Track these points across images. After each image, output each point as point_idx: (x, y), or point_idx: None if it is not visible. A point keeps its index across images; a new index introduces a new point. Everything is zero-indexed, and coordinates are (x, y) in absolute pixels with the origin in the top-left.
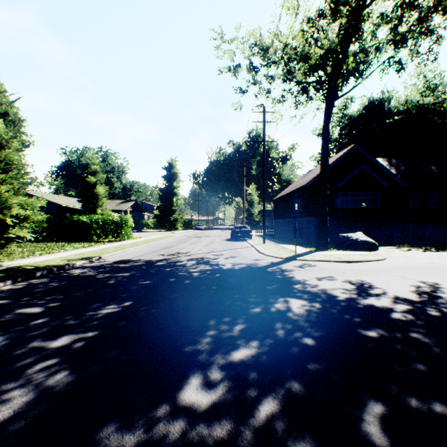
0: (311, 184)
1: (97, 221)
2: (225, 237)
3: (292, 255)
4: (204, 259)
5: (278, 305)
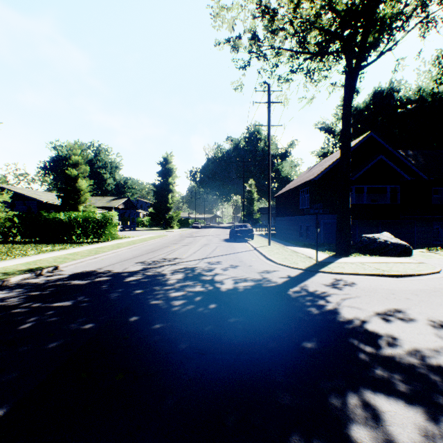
0: (320, 177)
1: (76, 218)
2: (223, 236)
3: (313, 265)
4: (196, 271)
5: (362, 436)
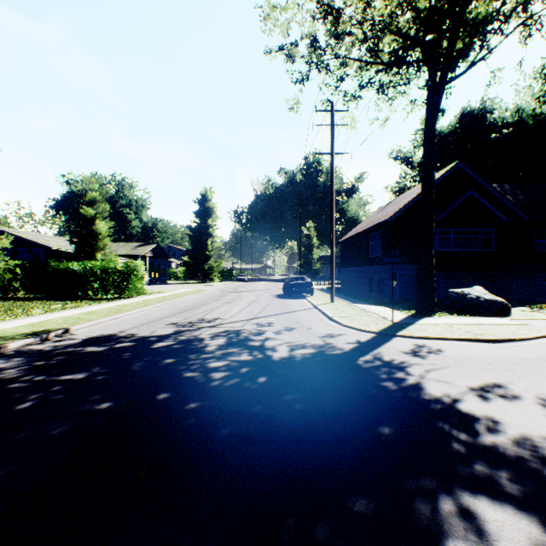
0: (396, 218)
1: (93, 269)
2: (276, 291)
3: (388, 327)
4: (241, 334)
5: None
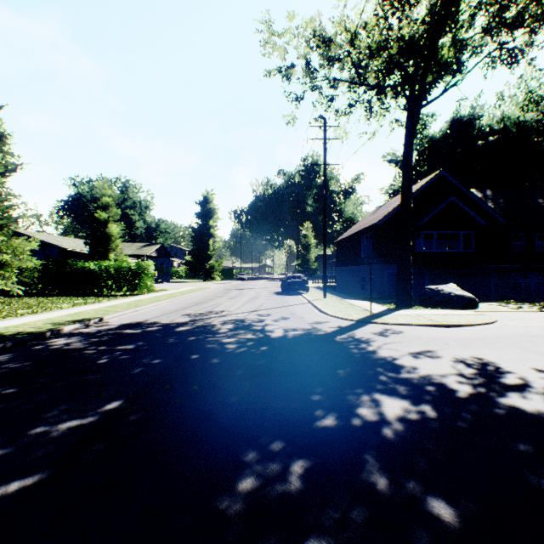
0: (384, 222)
1: (108, 268)
2: (274, 289)
3: (367, 316)
4: (245, 322)
5: (363, 410)
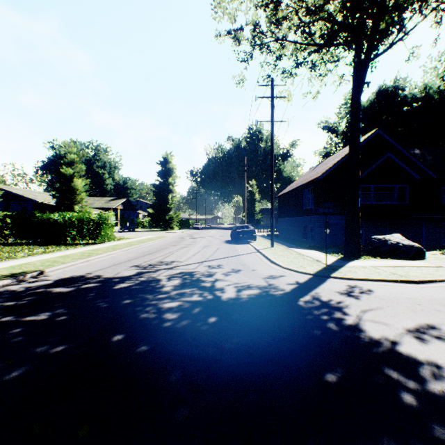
0: (325, 176)
1: (71, 219)
2: (225, 237)
3: (322, 269)
4: (194, 276)
5: None
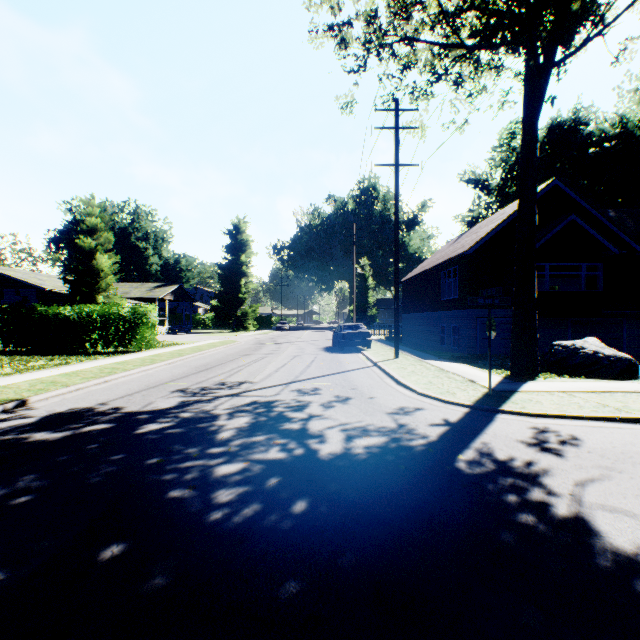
0: (476, 250)
1: (90, 315)
2: (323, 343)
3: (484, 397)
4: (274, 409)
5: None
